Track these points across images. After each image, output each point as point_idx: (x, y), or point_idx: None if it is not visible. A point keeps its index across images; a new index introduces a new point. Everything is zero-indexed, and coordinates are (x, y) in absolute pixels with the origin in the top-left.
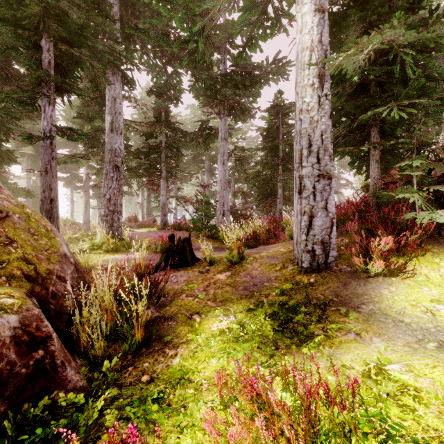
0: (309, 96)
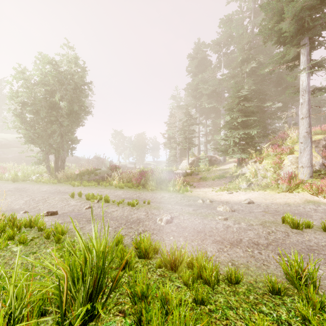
0: None
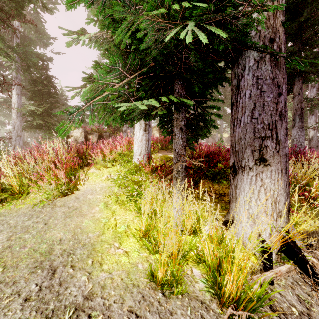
0: (14, 115)
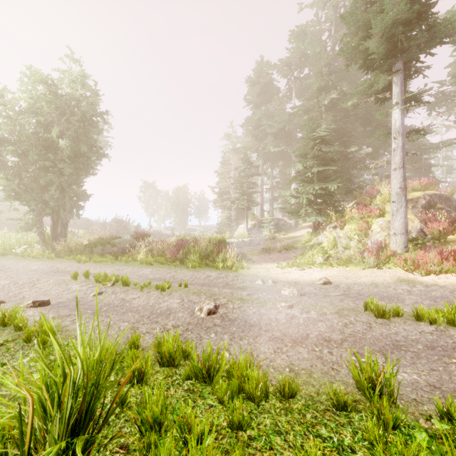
0: None
